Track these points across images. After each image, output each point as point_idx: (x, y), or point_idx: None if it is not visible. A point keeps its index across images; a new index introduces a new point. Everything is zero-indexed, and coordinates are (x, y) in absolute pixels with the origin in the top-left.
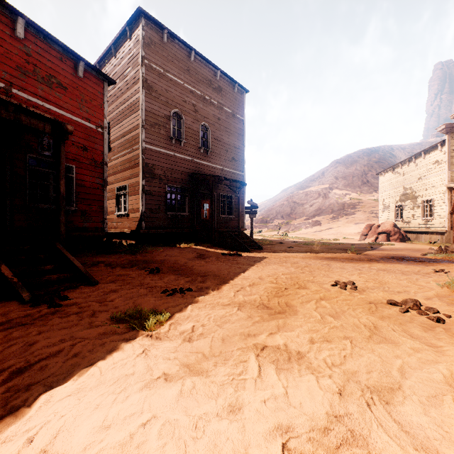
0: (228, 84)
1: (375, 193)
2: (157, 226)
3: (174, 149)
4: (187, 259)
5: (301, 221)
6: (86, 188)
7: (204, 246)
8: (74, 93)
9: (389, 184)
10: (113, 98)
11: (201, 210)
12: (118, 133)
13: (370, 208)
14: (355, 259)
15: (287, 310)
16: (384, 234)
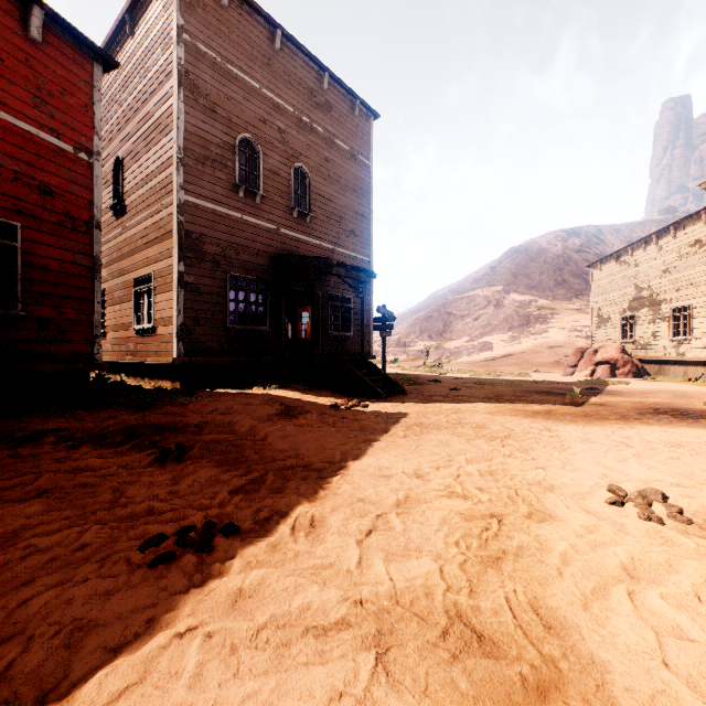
0: (342, 100)
1: (576, 299)
2: (210, 351)
3: (243, 208)
4: (257, 421)
5: (461, 344)
6: (50, 272)
7: (298, 389)
8: (21, 71)
9: (609, 281)
10: (130, 114)
11: (297, 323)
12: (137, 178)
13: (571, 322)
14: (592, 417)
15: (563, 665)
16: (605, 365)
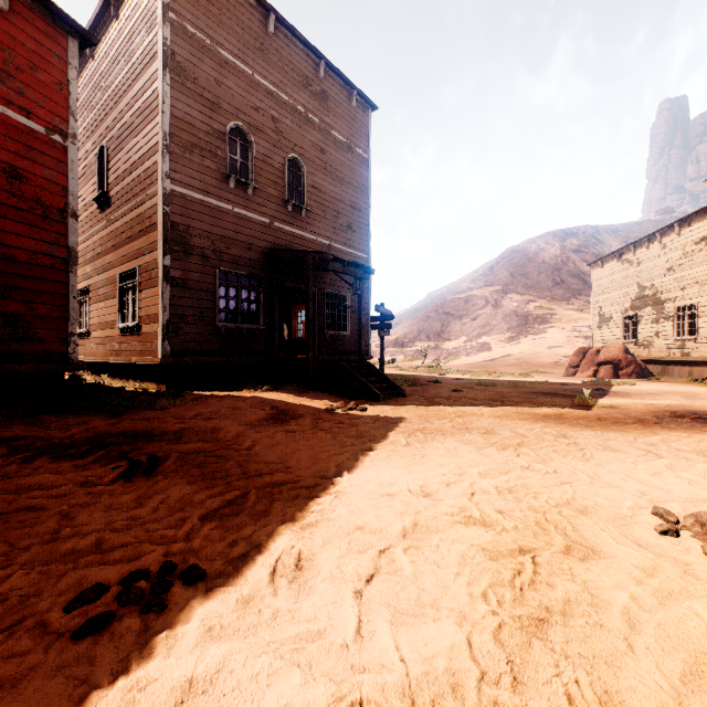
0: (339, 90)
1: (575, 299)
2: (198, 351)
3: (234, 199)
4: (244, 426)
5: (459, 344)
6: (18, 263)
7: (292, 390)
8: None
9: (610, 280)
10: (114, 100)
11: (293, 323)
12: (121, 167)
13: (570, 322)
14: (607, 421)
15: None
16: (608, 365)
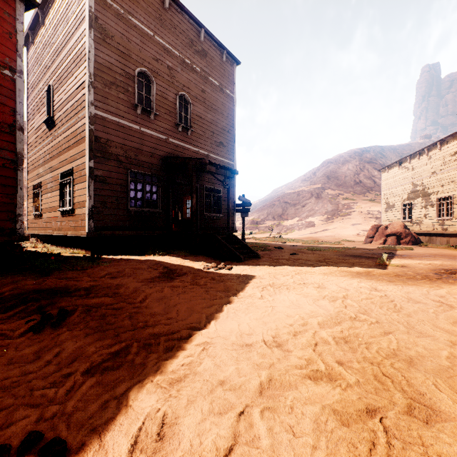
0: (214, 50)
1: (368, 193)
2: (115, 227)
3: (141, 122)
4: (141, 283)
5: (294, 222)
6: None
7: (180, 254)
8: None
9: (394, 180)
10: (57, 52)
11: (183, 208)
12: (62, 99)
13: (366, 208)
14: (403, 277)
15: None
16: (393, 236)
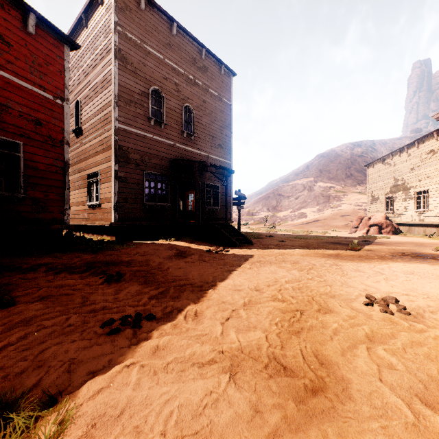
0: (214, 65)
1: (359, 186)
2: (133, 218)
3: (154, 131)
4: (163, 259)
5: (287, 214)
6: (39, 171)
7: (187, 241)
8: (22, 52)
9: (378, 175)
10: (85, 74)
11: (186, 201)
12: (89, 113)
13: (355, 200)
14: (363, 257)
15: (327, 380)
16: (375, 226)
